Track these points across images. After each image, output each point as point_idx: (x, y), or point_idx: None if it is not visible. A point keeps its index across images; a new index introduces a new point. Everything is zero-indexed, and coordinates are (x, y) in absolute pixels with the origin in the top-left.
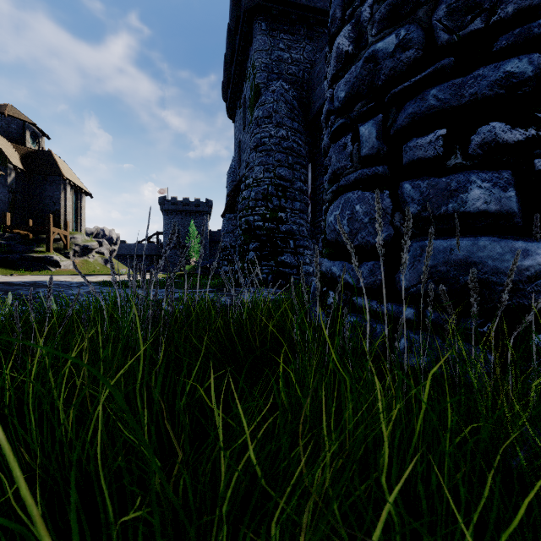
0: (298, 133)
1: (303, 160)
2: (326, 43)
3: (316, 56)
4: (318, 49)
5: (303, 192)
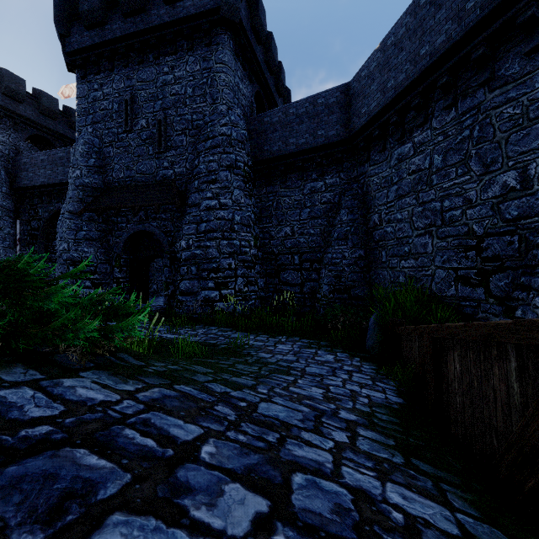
0: (7, 194)
1: (11, 213)
2: (29, 135)
3: (21, 143)
4: (22, 139)
5: (12, 234)
